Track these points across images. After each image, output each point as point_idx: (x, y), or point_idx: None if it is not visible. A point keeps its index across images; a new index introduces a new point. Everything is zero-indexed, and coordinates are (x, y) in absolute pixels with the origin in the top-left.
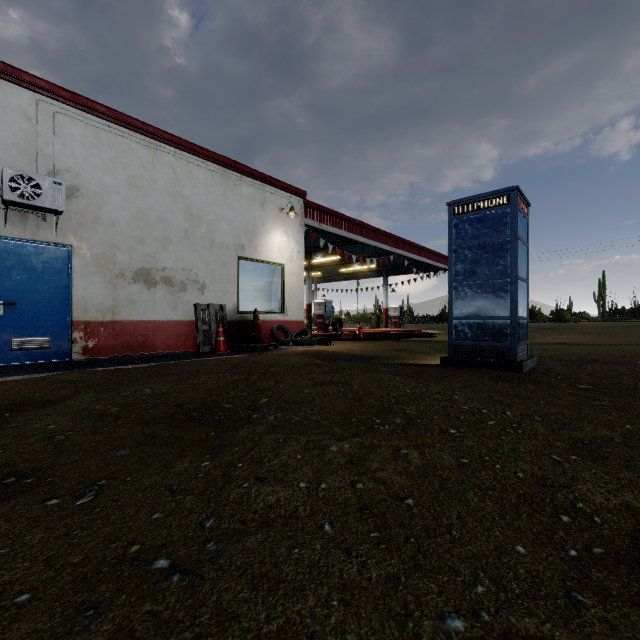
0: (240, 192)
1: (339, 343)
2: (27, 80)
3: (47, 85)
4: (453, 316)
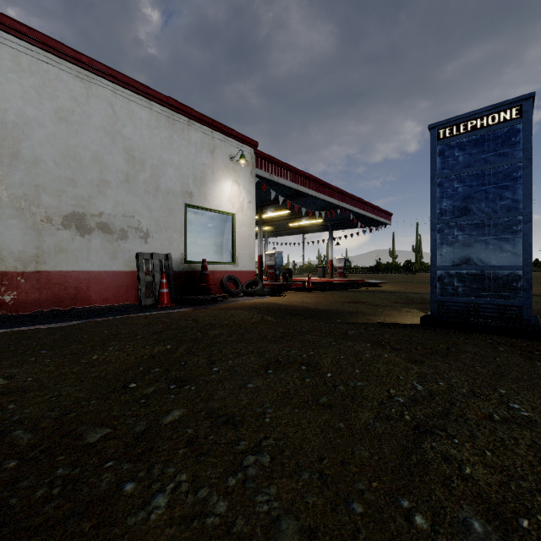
0: (188, 137)
1: (290, 293)
2: None
3: None
4: (437, 265)
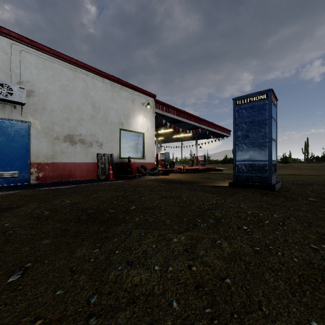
0: (121, 94)
1: (173, 174)
2: (5, 32)
3: (16, 35)
4: (236, 160)
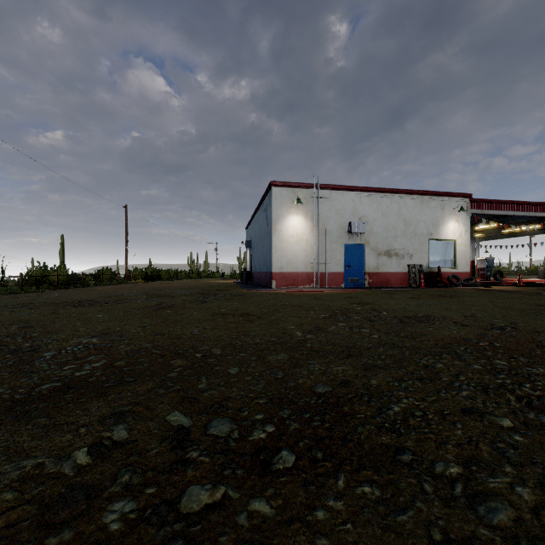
0: (429, 205)
1: (497, 286)
2: (354, 189)
3: (359, 188)
4: None
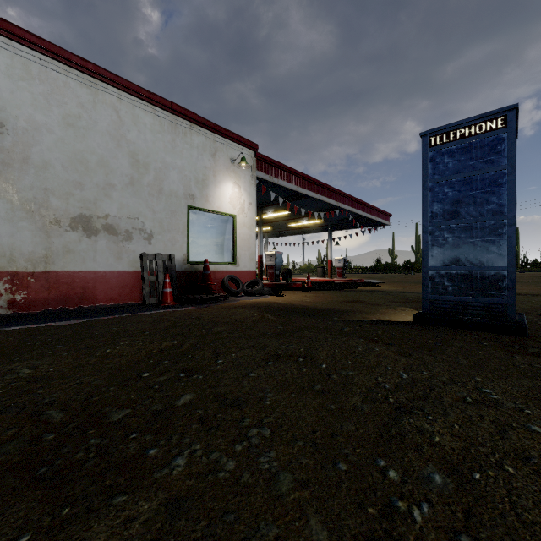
0: (190, 141)
1: (290, 293)
2: None
3: None
4: (428, 266)
